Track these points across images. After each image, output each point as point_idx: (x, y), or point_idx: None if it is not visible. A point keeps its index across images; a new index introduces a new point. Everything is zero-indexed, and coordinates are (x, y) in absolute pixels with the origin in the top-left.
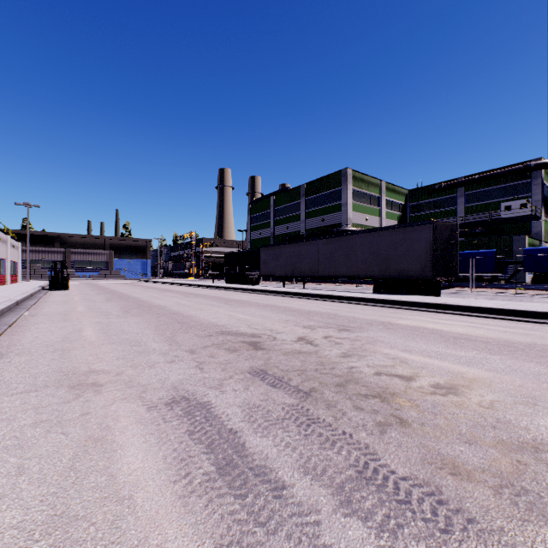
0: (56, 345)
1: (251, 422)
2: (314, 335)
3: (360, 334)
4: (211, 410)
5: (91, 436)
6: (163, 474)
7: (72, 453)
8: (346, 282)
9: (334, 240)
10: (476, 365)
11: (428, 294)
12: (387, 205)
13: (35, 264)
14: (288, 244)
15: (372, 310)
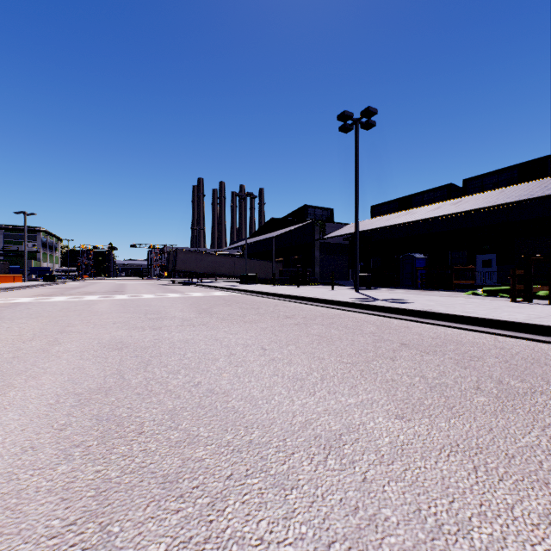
0: None
1: None
2: None
3: None
4: None
5: None
6: None
7: None
8: None
9: None
10: None
11: None
12: None
13: None
14: None
15: None
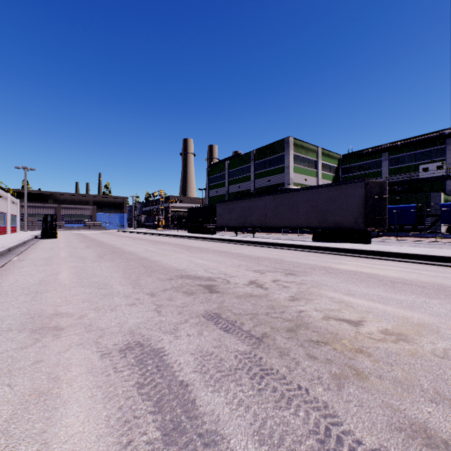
0: (32, 288)
1: (203, 373)
2: (264, 278)
3: (305, 278)
4: (163, 358)
5: (36, 389)
6: (102, 442)
7: (10, 411)
8: (289, 232)
9: (279, 196)
10: (418, 309)
11: (360, 242)
12: (323, 168)
13: (32, 217)
14: (240, 200)
15: (313, 256)
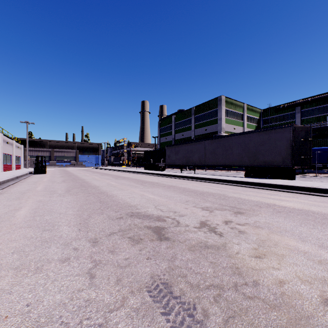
0: None
1: None
2: (214, 219)
3: (256, 218)
4: None
5: None
6: None
7: None
8: (222, 169)
9: (216, 140)
10: None
11: (286, 178)
12: (247, 119)
13: (34, 158)
14: (184, 144)
15: (252, 191)
